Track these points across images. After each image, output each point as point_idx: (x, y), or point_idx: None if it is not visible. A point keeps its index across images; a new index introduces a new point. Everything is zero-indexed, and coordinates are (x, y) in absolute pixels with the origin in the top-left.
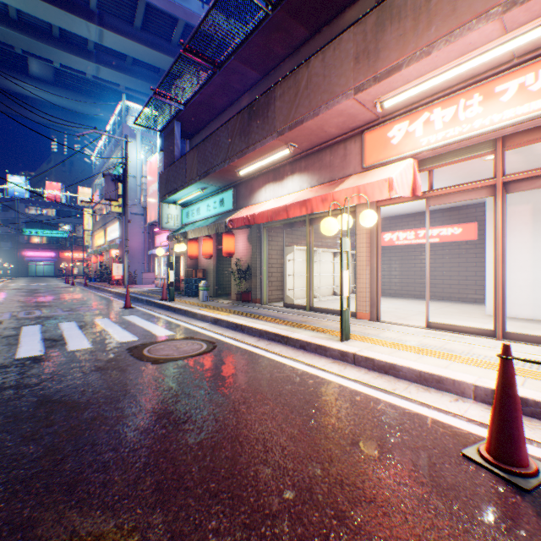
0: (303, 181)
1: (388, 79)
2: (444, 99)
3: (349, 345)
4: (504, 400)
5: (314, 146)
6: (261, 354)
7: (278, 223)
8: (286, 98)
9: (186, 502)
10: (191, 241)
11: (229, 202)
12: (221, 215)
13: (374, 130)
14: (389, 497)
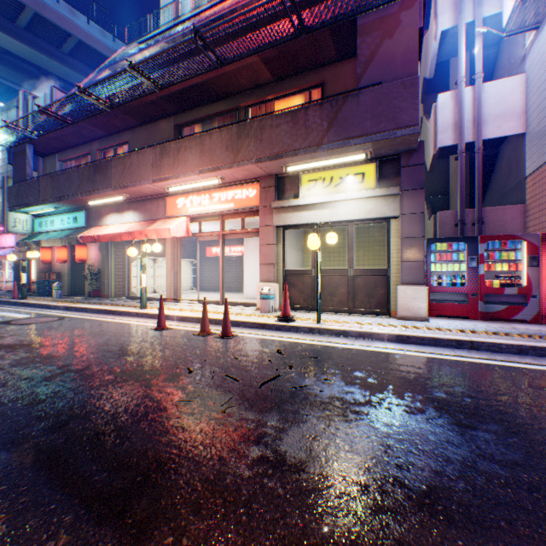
0: (136, 216)
1: (166, 182)
2: (197, 192)
3: (144, 310)
4: (160, 310)
5: (141, 197)
6: (95, 318)
7: (122, 240)
8: (119, 169)
9: (49, 340)
10: (45, 247)
11: (82, 220)
12: (76, 229)
13: (171, 198)
14: (116, 335)
